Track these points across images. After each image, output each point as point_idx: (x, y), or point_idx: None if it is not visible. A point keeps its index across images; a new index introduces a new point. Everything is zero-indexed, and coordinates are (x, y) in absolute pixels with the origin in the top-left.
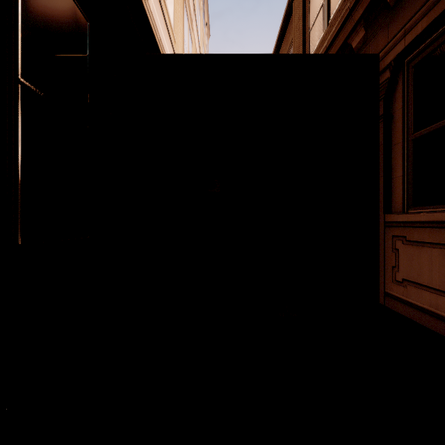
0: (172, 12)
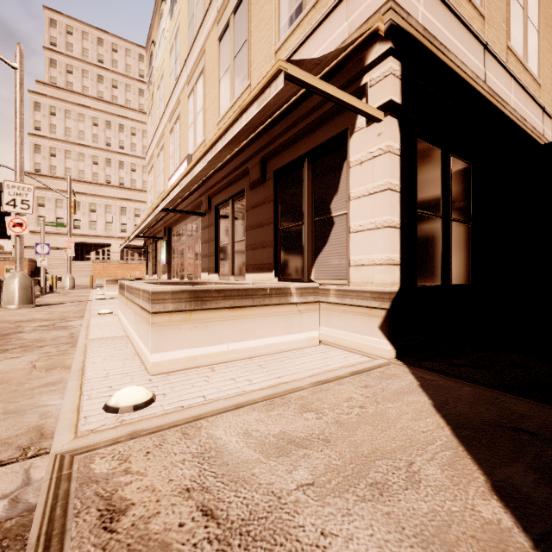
0: (535, 63)
